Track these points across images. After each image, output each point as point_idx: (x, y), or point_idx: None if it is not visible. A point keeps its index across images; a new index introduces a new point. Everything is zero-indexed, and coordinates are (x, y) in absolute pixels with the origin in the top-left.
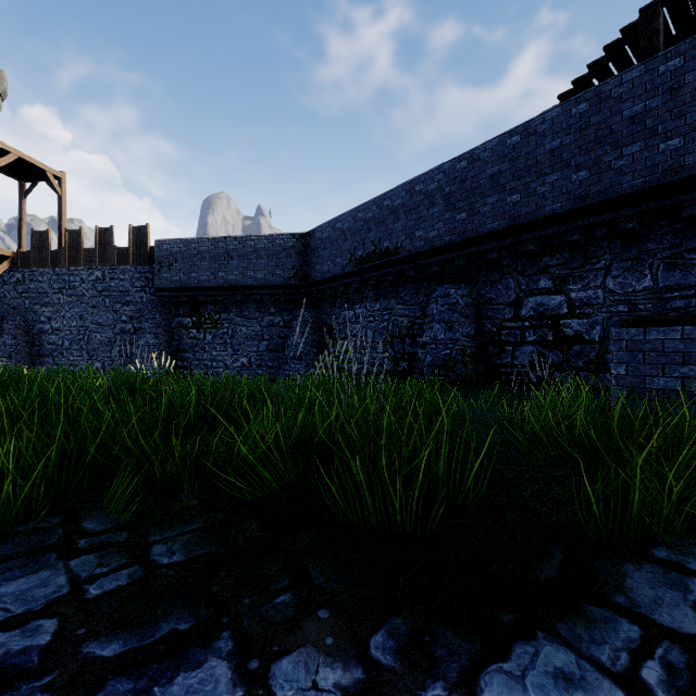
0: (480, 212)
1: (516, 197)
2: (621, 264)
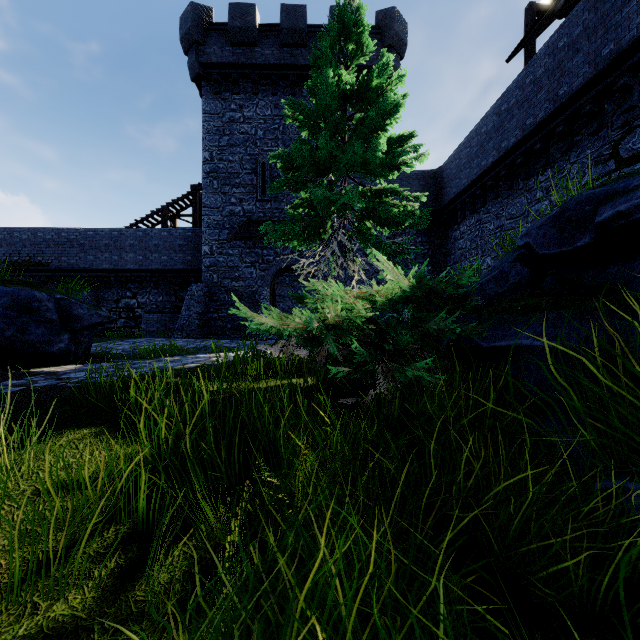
0: (100, 259)
1: (116, 257)
2: (154, 291)
